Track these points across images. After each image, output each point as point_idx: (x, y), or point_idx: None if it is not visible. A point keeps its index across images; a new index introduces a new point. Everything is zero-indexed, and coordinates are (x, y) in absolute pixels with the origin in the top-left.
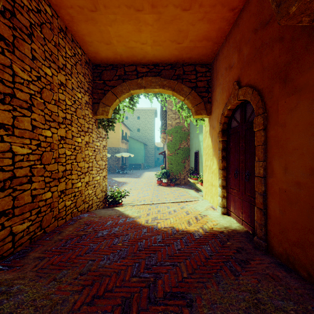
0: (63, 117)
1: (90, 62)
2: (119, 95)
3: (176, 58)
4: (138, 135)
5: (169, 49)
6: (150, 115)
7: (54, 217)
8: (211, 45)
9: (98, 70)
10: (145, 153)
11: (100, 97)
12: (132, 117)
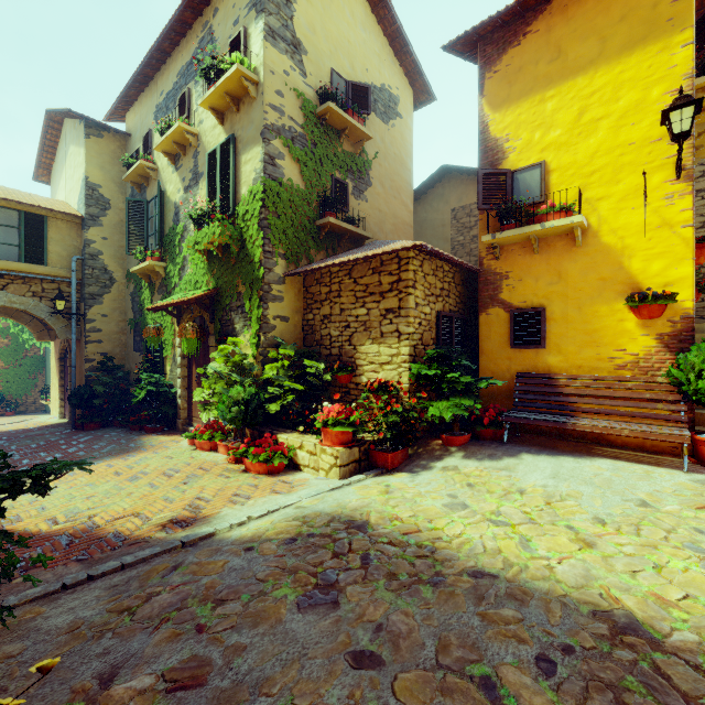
0: None
1: None
2: None
3: None
4: None
5: None
6: None
7: None
8: None
9: None
10: None
11: None
12: None
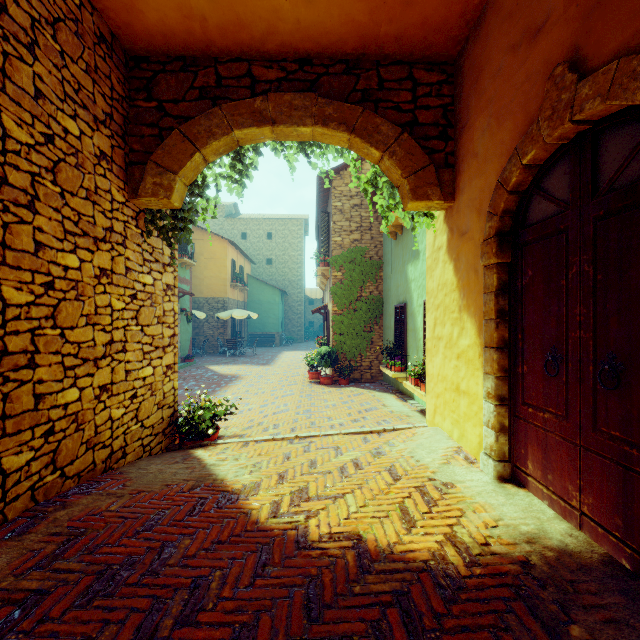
0: None
1: (117, 43)
2: (203, 143)
3: (360, 37)
4: (269, 273)
5: (342, 2)
6: (294, 229)
7: None
8: None
9: (144, 73)
10: (284, 312)
11: (150, 148)
12: (255, 233)
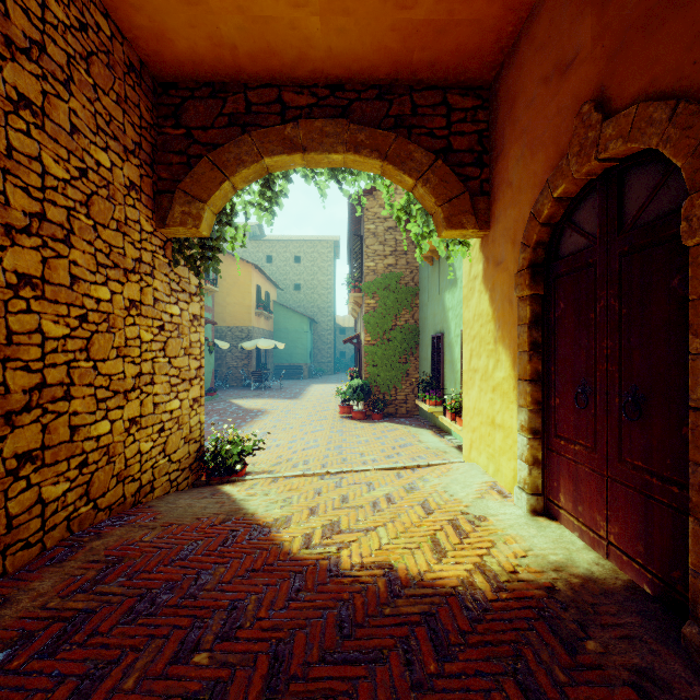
0: (29, 211)
1: (146, 70)
2: (233, 171)
3: (393, 63)
4: (297, 299)
5: (374, 31)
6: (324, 252)
7: None
8: (498, 18)
9: (172, 99)
10: (313, 342)
11: (178, 176)
12: (282, 256)
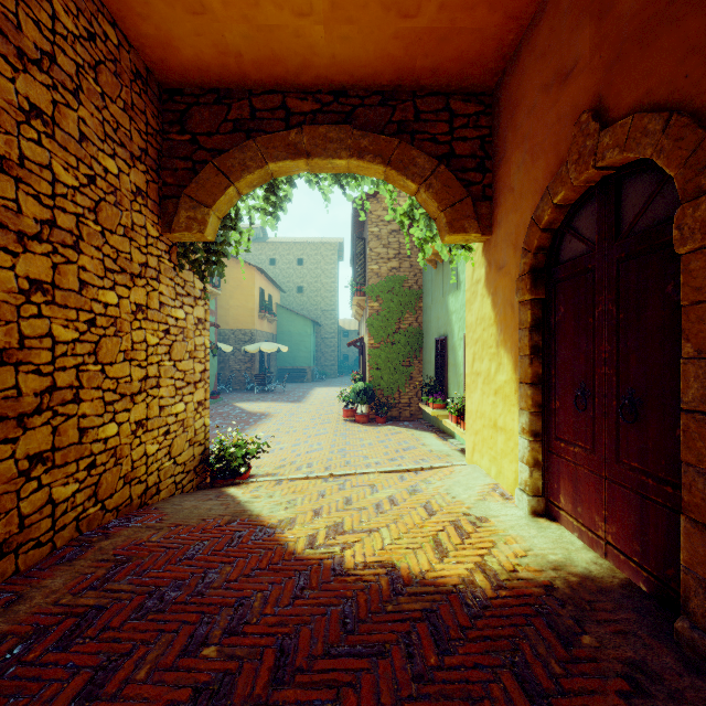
0: (40, 218)
1: (152, 77)
2: (237, 177)
3: (396, 70)
4: (300, 302)
5: (377, 38)
6: (327, 254)
7: (0, 544)
8: (499, 27)
9: (178, 106)
10: (316, 345)
11: (183, 182)
12: (285, 259)
